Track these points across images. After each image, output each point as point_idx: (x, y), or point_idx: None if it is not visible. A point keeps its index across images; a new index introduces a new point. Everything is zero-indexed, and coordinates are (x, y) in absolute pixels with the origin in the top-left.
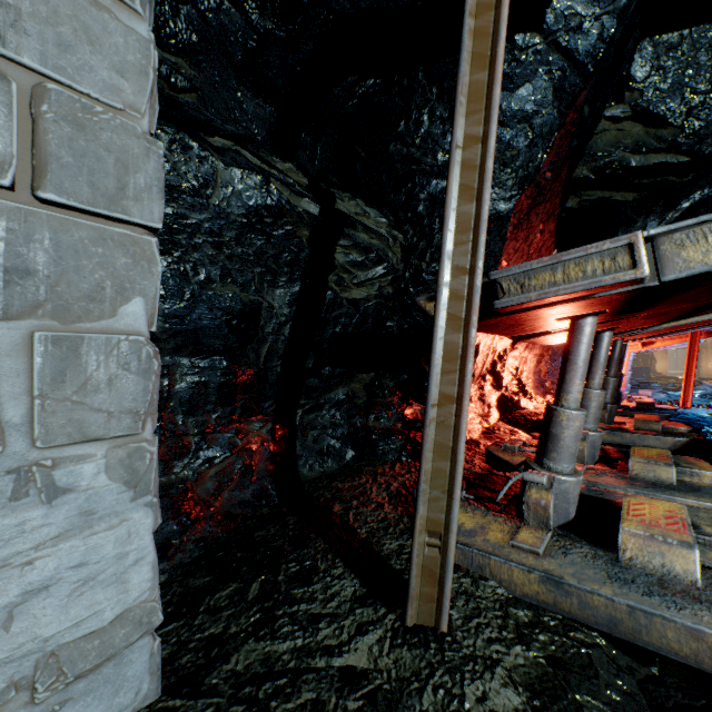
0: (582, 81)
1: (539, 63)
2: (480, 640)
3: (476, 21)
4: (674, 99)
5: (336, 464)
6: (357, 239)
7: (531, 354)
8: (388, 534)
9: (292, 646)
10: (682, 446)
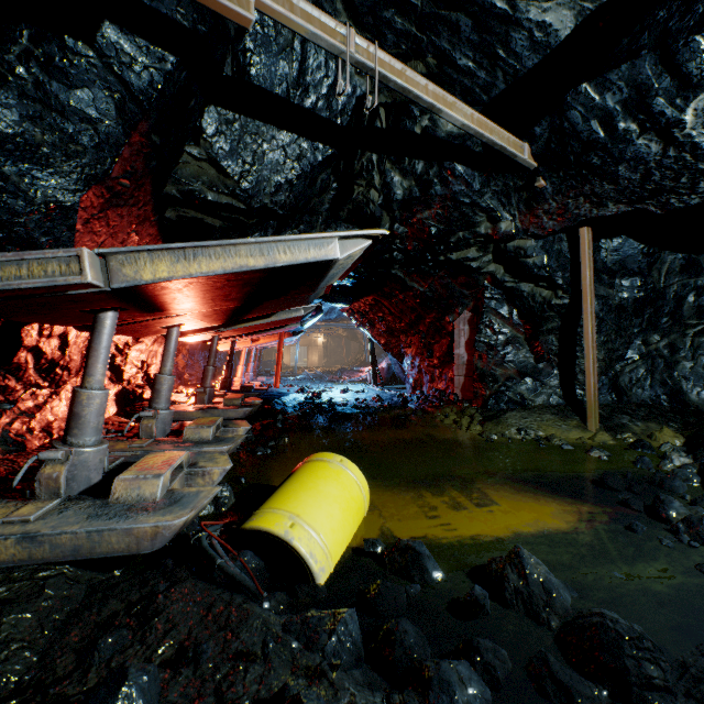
0: (141, 113)
1: (97, 76)
2: None
3: None
4: (233, 161)
5: None
6: None
7: (162, 348)
8: None
9: None
10: (256, 414)
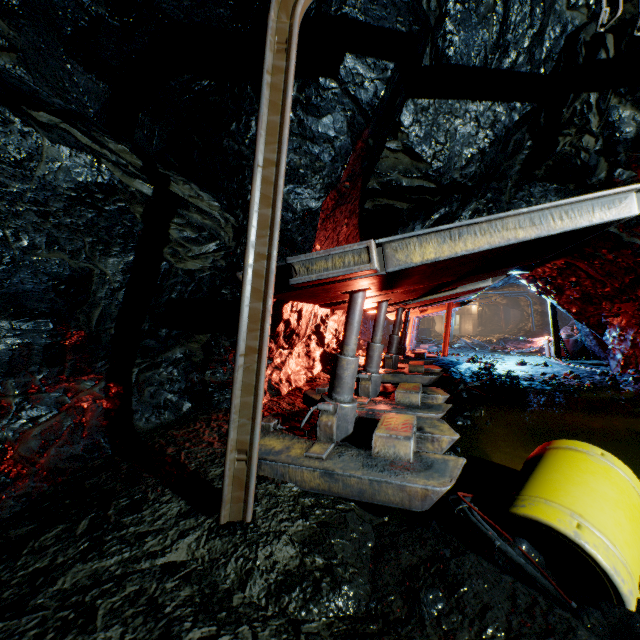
0: (365, 122)
1: (337, 102)
2: (274, 521)
3: (272, 78)
4: (426, 144)
5: (173, 415)
6: (191, 219)
7: None
8: (215, 464)
9: (119, 560)
10: (437, 382)
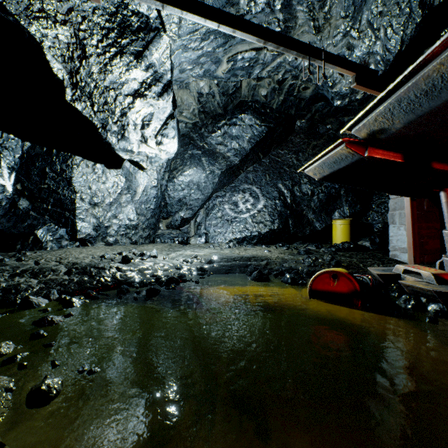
0: None
1: None
2: None
3: None
4: None
5: None
6: None
7: None
8: None
9: None
10: None
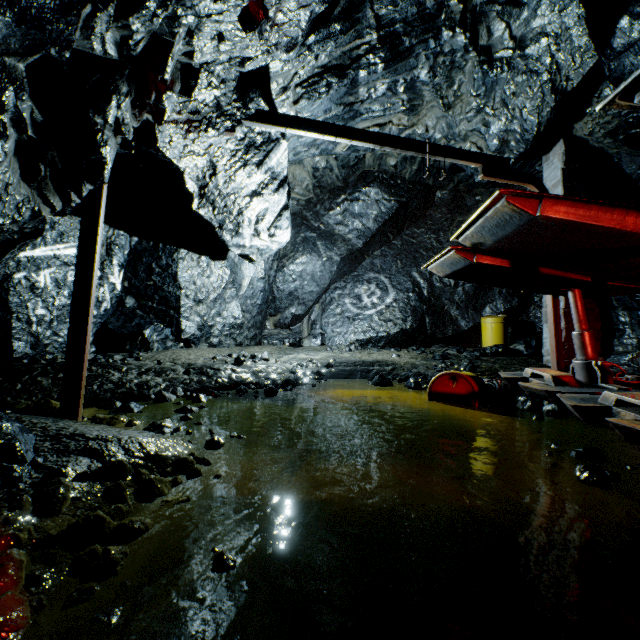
0: None
1: None
2: None
3: None
4: None
5: None
6: None
7: None
8: None
9: None
10: None
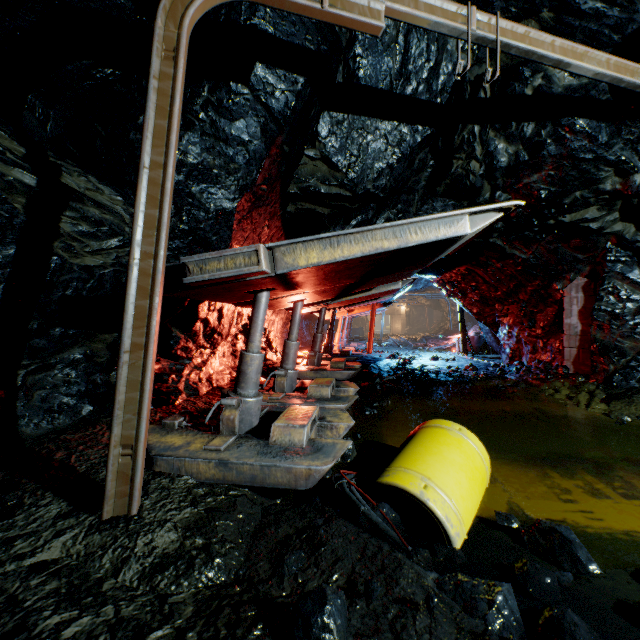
0: (278, 130)
1: (249, 108)
2: (161, 512)
3: (160, 83)
4: (342, 155)
5: (70, 420)
6: (86, 213)
7: (278, 317)
8: None
9: None
10: (357, 377)
